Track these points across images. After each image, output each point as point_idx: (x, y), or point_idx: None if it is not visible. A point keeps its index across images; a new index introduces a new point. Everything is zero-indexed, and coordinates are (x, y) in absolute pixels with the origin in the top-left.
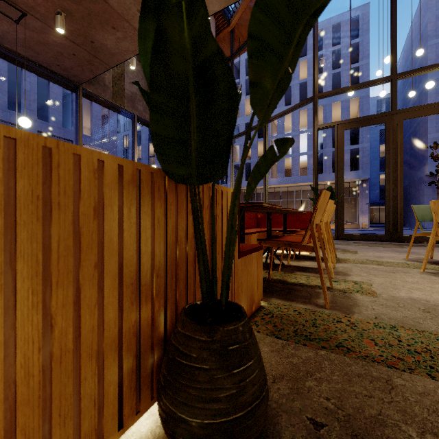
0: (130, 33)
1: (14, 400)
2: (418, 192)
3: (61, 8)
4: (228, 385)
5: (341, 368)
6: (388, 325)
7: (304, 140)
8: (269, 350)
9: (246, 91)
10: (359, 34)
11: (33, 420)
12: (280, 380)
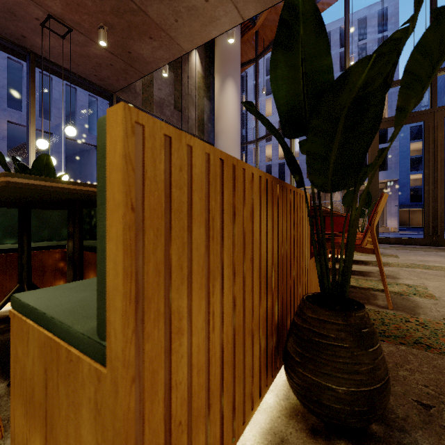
0: (166, 42)
1: (221, 360)
2: None
3: (104, 22)
4: (366, 361)
5: (428, 362)
6: None
7: None
8: None
9: (266, 91)
10: (388, 27)
11: (229, 377)
12: None
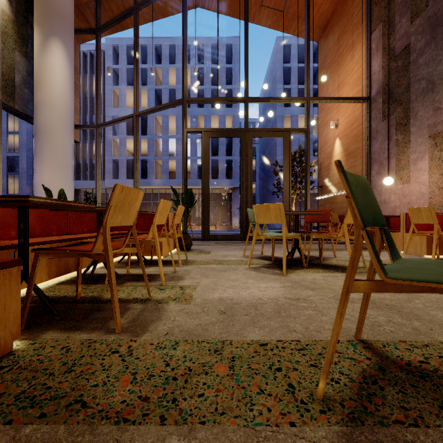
0: None
1: None
2: (271, 200)
3: None
4: None
5: None
6: (172, 342)
7: (188, 145)
8: None
9: (128, 81)
10: (233, 61)
11: None
12: None
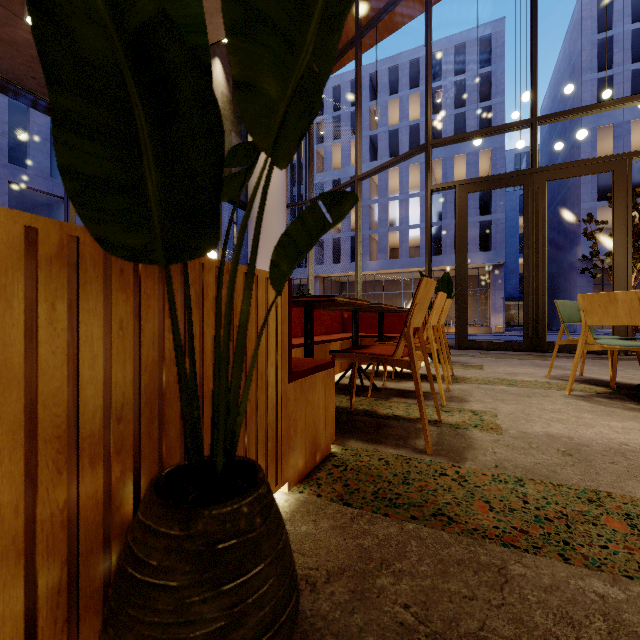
0: None
1: None
2: (568, 282)
3: None
4: (211, 615)
5: (435, 552)
6: (512, 477)
7: (417, 208)
8: (330, 527)
9: (334, 134)
10: (491, 61)
11: None
12: (338, 577)
